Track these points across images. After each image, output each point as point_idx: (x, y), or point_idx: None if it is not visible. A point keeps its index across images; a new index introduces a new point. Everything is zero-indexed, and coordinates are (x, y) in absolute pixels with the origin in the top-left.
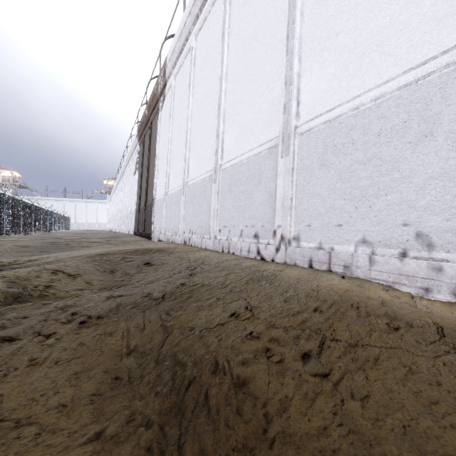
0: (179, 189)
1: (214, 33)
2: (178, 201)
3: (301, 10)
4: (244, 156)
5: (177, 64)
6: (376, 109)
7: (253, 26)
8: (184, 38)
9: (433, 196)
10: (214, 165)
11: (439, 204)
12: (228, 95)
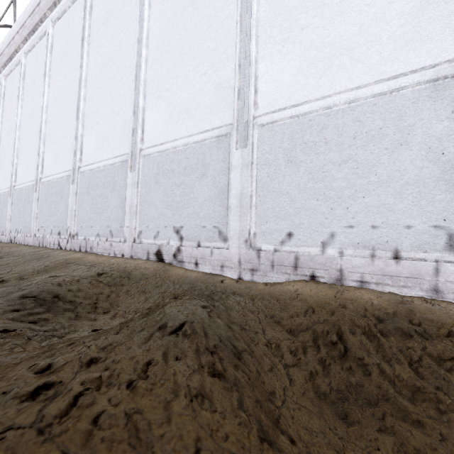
0: (7, 190)
1: (40, 65)
2: (6, 203)
3: (84, 96)
4: (55, 176)
5: (7, 66)
6: (104, 171)
7: (64, 84)
8: (13, 48)
9: (114, 215)
10: (35, 177)
11: (115, 219)
12: (48, 124)
